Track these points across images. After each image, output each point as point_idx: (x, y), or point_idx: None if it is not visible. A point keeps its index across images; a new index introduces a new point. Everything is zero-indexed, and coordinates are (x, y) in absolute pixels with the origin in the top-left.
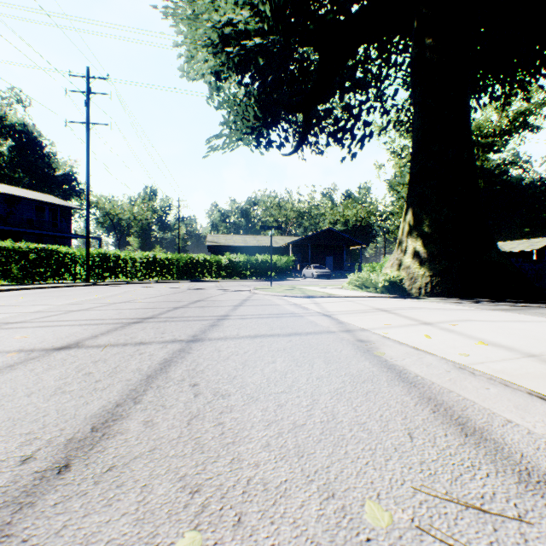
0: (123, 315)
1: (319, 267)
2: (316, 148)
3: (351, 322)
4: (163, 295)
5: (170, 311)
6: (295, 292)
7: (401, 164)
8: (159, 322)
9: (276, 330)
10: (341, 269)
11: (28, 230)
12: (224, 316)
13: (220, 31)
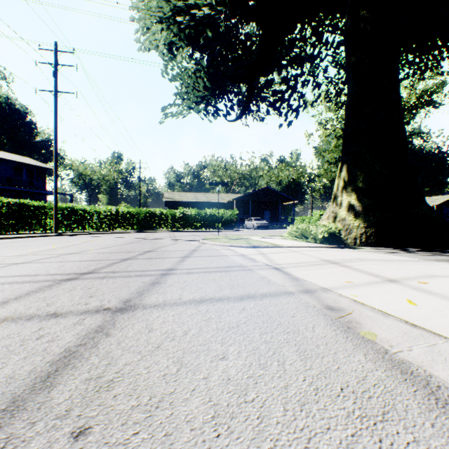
0: (62, 269)
1: (259, 219)
2: (257, 116)
3: (306, 279)
4: (118, 245)
5: (115, 264)
6: (241, 242)
7: (327, 133)
8: (96, 278)
9: (226, 291)
10: (277, 221)
11: (6, 187)
12: (170, 269)
13: (172, 5)
